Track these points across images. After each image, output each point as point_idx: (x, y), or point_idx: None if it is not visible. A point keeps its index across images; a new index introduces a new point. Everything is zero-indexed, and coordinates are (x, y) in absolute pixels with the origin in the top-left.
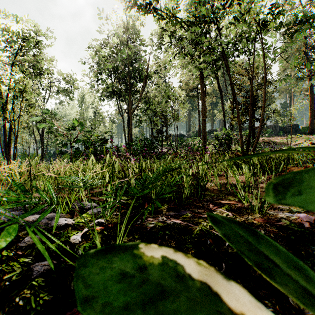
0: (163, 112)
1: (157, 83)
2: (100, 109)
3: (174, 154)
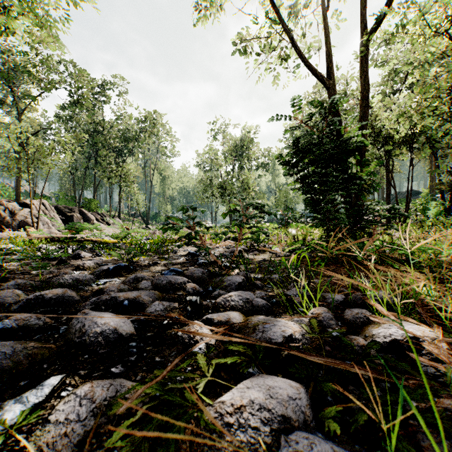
0: None
1: None
2: None
3: None
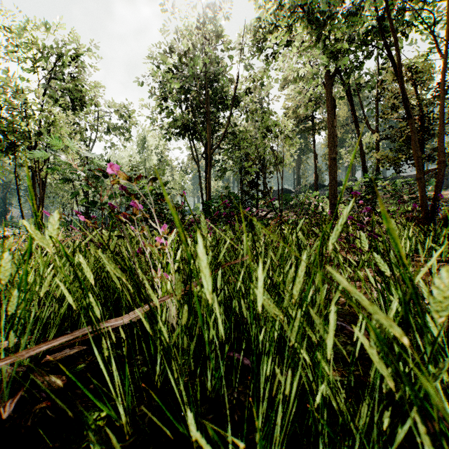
0: (259, 153)
1: (250, 109)
2: (167, 155)
3: (277, 219)
